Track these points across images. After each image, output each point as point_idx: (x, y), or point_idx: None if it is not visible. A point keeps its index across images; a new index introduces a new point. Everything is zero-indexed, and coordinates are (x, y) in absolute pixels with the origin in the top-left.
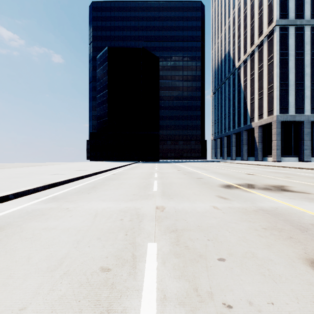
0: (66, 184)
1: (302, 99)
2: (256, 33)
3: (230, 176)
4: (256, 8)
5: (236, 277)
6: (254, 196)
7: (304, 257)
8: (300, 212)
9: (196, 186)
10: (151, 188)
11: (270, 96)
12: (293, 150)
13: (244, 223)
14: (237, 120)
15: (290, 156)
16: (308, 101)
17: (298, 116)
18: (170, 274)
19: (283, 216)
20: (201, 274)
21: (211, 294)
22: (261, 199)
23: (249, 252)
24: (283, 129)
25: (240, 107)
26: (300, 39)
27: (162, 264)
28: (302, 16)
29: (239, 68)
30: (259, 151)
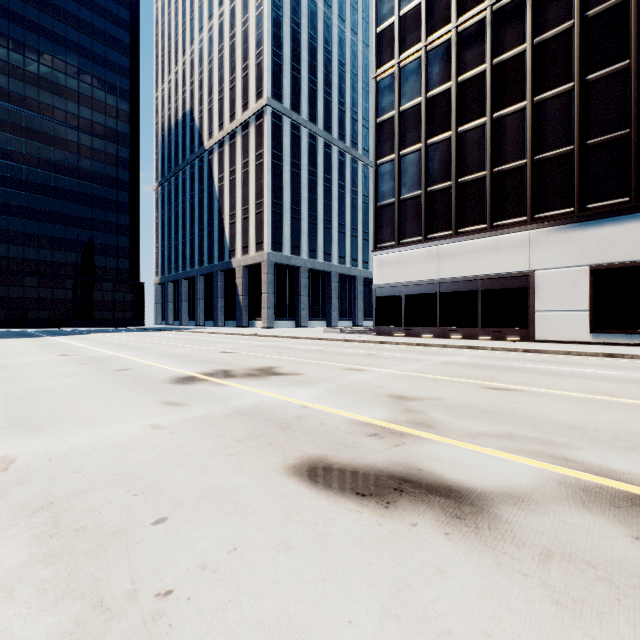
0: None
1: (300, 234)
2: (240, 101)
3: (192, 359)
4: (239, 56)
5: (185, 538)
6: (230, 391)
7: (282, 466)
8: (287, 403)
9: (115, 388)
10: None
11: (260, 219)
12: (289, 311)
13: (207, 443)
14: (208, 250)
15: (285, 320)
16: (306, 239)
17: (294, 258)
18: (29, 610)
19: (265, 415)
20: (114, 567)
21: (135, 592)
22: (239, 394)
23: (211, 488)
24: (277, 276)
25: (213, 227)
26: (297, 143)
27: (3, 600)
28: (299, 111)
29: (211, 151)
30: (244, 311)
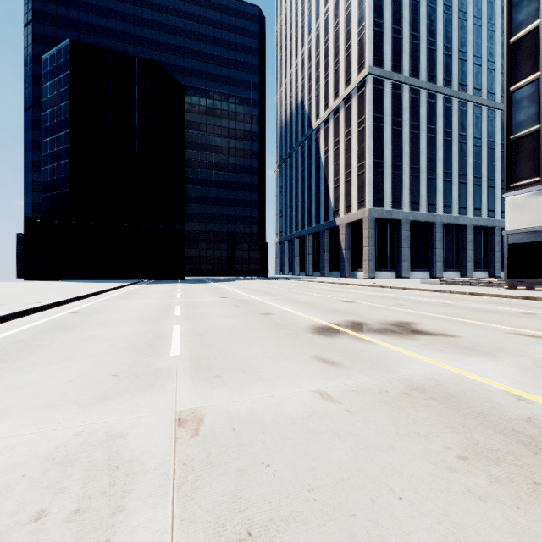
0: None
1: (400, 188)
2: (342, 79)
3: (318, 307)
4: (342, 40)
5: None
6: (381, 351)
7: None
8: (478, 384)
9: (266, 333)
10: (165, 347)
11: (361, 180)
12: (389, 262)
13: (412, 448)
14: (315, 213)
15: (385, 271)
16: (407, 192)
17: (395, 212)
18: None
19: (463, 403)
20: None
21: None
22: (396, 357)
23: None
24: (378, 230)
25: (319, 193)
26: (398, 101)
27: None
28: (400, 70)
29: (317, 130)
30: (346, 263)
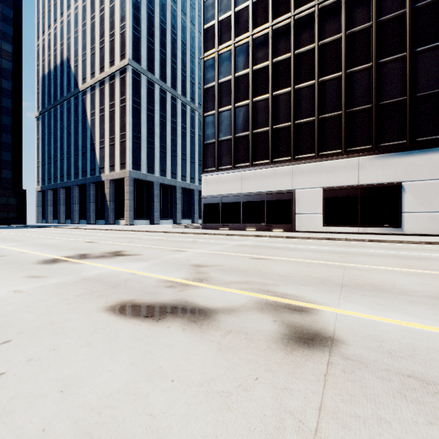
0: None
1: (153, 159)
2: (108, 58)
3: (61, 247)
4: (107, 25)
5: (22, 348)
6: (83, 267)
7: (103, 306)
8: (122, 272)
9: None
10: None
11: (123, 146)
12: (146, 212)
13: (55, 298)
14: (82, 166)
15: (142, 219)
16: (158, 162)
17: (149, 175)
18: None
19: (104, 280)
20: None
21: None
22: (90, 268)
23: (49, 322)
24: (137, 188)
25: (86, 149)
26: (151, 94)
27: None
28: (153, 72)
29: (84, 93)
30: (111, 212)
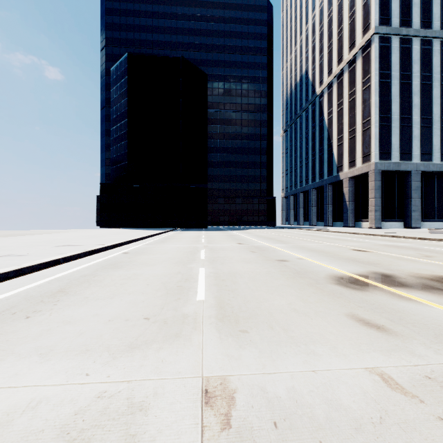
0: (4, 283)
1: (410, 140)
2: (346, 45)
3: (332, 255)
4: (346, 9)
5: None
6: (437, 315)
7: None
8: None
9: (287, 282)
10: (192, 290)
11: (366, 135)
12: (397, 212)
13: None
14: (319, 169)
15: (392, 221)
16: (417, 143)
17: (403, 163)
18: None
19: None
20: None
21: None
22: None
23: None
24: (384, 182)
25: (323, 151)
26: (406, 55)
27: None
28: (409, 24)
29: (321, 95)
30: (350, 214)
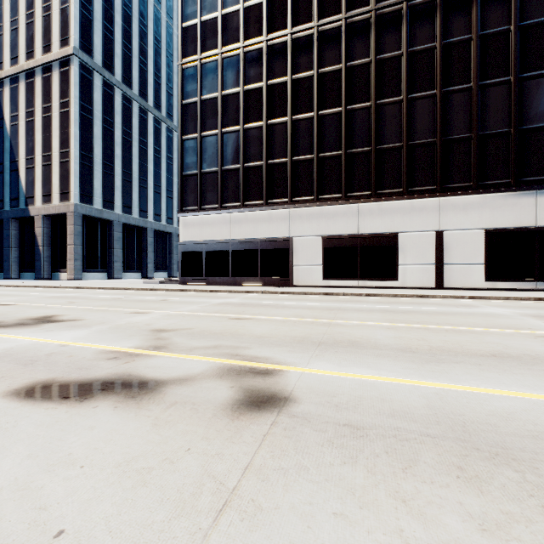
0: None
1: (113, 189)
2: (40, 40)
3: None
4: None
5: None
6: None
7: (3, 391)
8: (46, 344)
9: None
10: None
11: (65, 169)
12: (101, 262)
13: None
14: None
15: (96, 271)
16: (120, 194)
17: (106, 212)
18: None
19: (14, 356)
20: None
21: None
22: None
23: None
24: (87, 228)
25: (3, 168)
26: (110, 101)
27: None
28: (112, 71)
29: None
30: (46, 262)
